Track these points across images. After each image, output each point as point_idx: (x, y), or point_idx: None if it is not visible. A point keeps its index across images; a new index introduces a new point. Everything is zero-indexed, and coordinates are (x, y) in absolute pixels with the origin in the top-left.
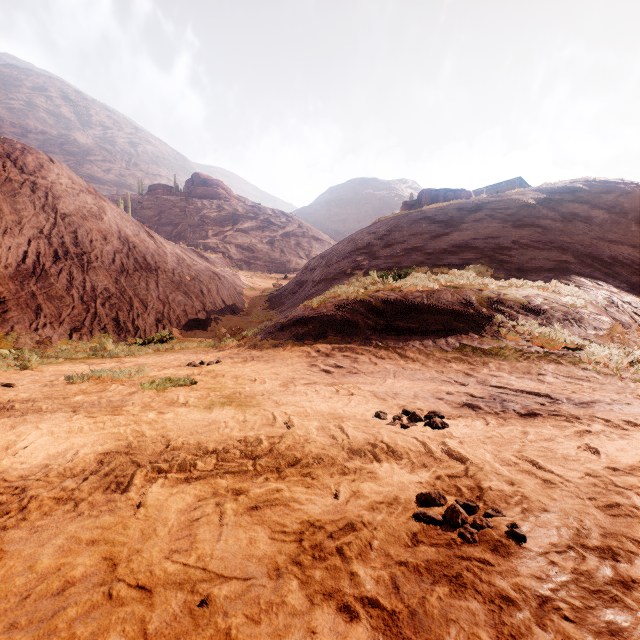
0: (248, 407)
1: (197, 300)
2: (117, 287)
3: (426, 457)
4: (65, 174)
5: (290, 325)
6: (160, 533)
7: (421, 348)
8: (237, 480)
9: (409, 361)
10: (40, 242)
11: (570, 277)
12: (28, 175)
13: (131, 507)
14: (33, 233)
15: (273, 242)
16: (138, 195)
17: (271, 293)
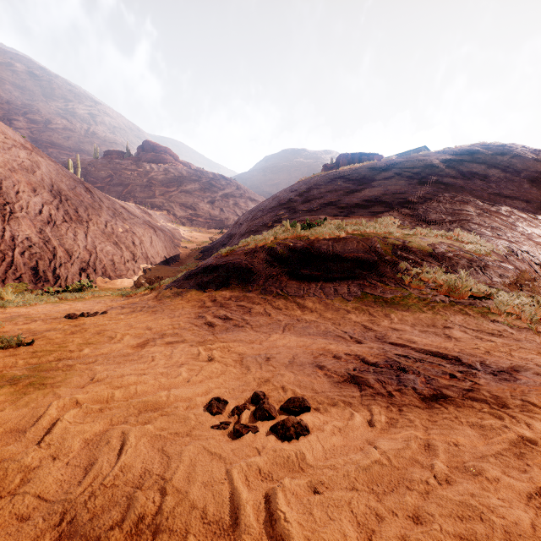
0: (37, 388)
1: (127, 250)
2: (41, 237)
3: None
4: None
5: (196, 273)
6: None
7: (322, 297)
8: None
9: (307, 311)
10: None
11: (471, 228)
12: None
13: None
14: None
15: (213, 202)
16: (92, 159)
17: (205, 245)
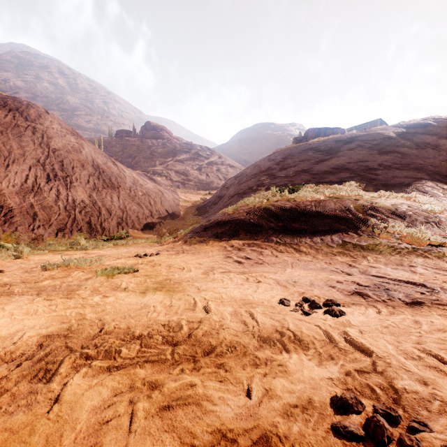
0: (175, 292)
1: (146, 209)
2: (90, 200)
3: (331, 347)
4: (56, 121)
5: (211, 226)
6: (65, 441)
7: (311, 244)
8: (155, 370)
9: (302, 254)
10: (37, 168)
11: (425, 190)
12: (30, 122)
13: (48, 401)
14: (33, 162)
15: (201, 168)
16: (108, 137)
17: (199, 204)
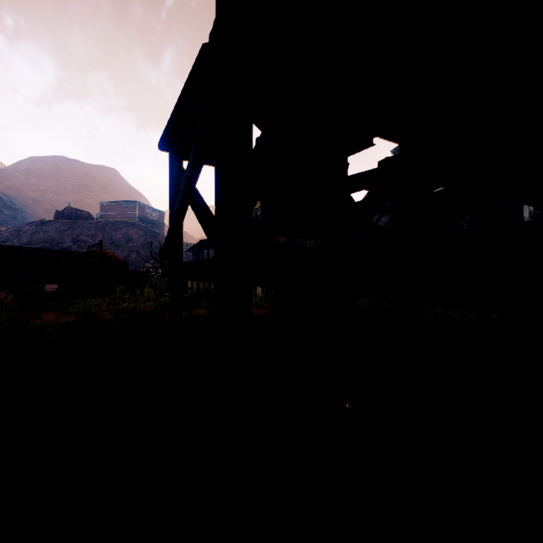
0: None
1: None
2: None
3: None
4: None
5: None
6: None
7: None
8: None
9: None
10: None
11: None
12: None
13: None
14: None
15: None
16: None
17: None
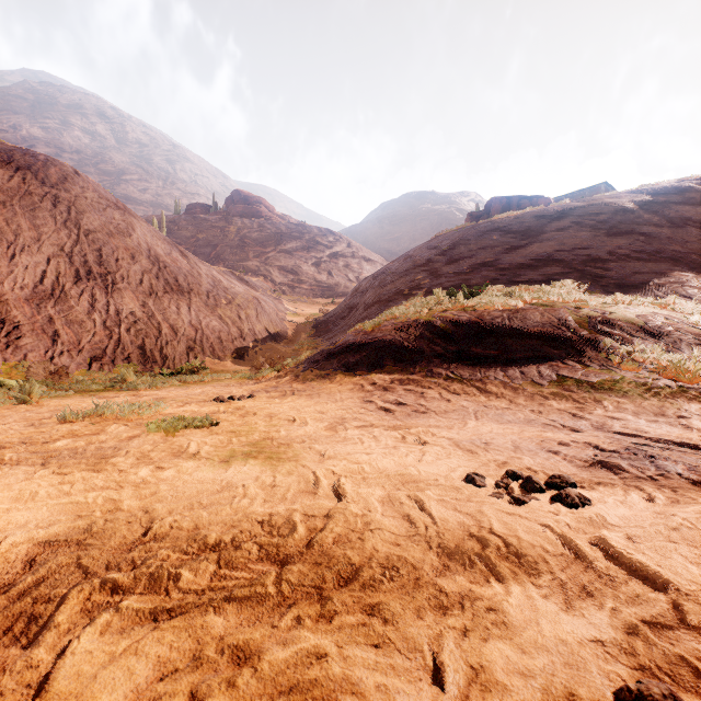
0: (281, 461)
1: (234, 326)
2: (144, 311)
3: (581, 569)
4: (91, 187)
5: (339, 352)
6: None
7: (506, 381)
8: (244, 618)
9: (492, 397)
10: (60, 261)
11: (688, 293)
12: (50, 188)
13: (23, 692)
14: (53, 251)
15: (319, 264)
16: (175, 215)
17: (317, 319)
